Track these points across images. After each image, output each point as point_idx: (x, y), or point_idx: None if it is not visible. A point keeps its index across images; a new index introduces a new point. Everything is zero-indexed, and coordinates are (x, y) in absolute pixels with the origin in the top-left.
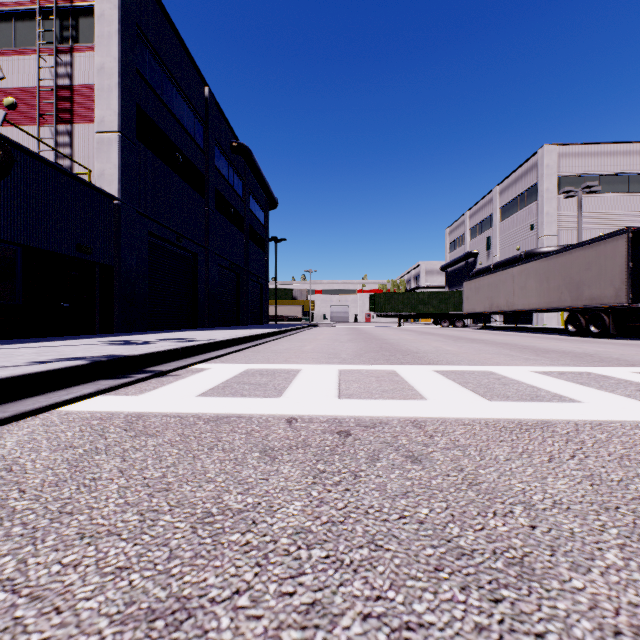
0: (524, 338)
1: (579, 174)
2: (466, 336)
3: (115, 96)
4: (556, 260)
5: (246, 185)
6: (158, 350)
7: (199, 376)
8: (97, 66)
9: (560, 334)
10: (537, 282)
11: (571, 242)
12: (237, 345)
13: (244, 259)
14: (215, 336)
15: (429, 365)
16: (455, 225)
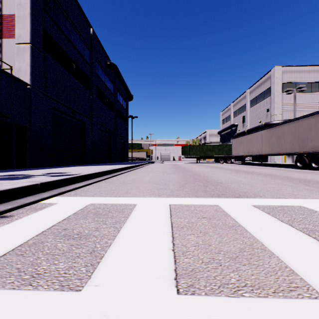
0: (274, 170)
1: (293, 82)
2: (239, 169)
3: (28, 21)
4: (289, 126)
5: (115, 86)
6: (8, 188)
7: (29, 218)
8: (16, 2)
9: (289, 167)
10: (277, 138)
11: (289, 118)
12: (99, 177)
13: (114, 126)
14: (86, 170)
15: (242, 198)
16: (225, 110)
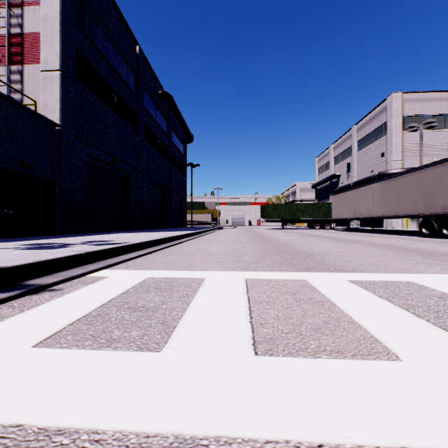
0: (389, 239)
1: (419, 115)
2: (340, 237)
3: (57, 41)
4: (411, 177)
5: (169, 123)
6: (51, 258)
7: (83, 292)
8: (42, 17)
9: (412, 235)
10: (394, 194)
11: (413, 166)
12: (152, 247)
13: (168, 179)
14: (135, 238)
15: (338, 272)
16: (322, 155)
